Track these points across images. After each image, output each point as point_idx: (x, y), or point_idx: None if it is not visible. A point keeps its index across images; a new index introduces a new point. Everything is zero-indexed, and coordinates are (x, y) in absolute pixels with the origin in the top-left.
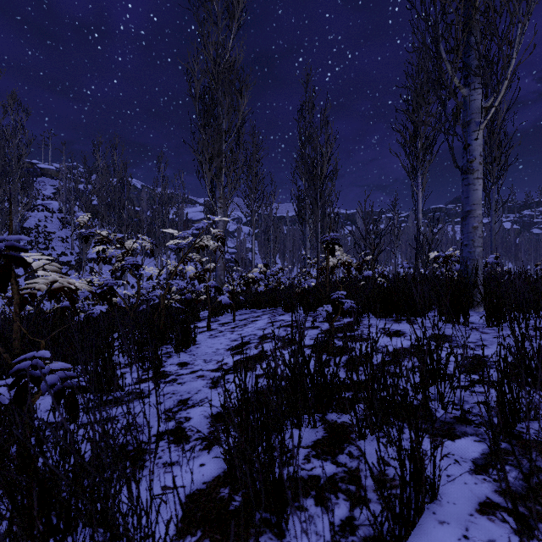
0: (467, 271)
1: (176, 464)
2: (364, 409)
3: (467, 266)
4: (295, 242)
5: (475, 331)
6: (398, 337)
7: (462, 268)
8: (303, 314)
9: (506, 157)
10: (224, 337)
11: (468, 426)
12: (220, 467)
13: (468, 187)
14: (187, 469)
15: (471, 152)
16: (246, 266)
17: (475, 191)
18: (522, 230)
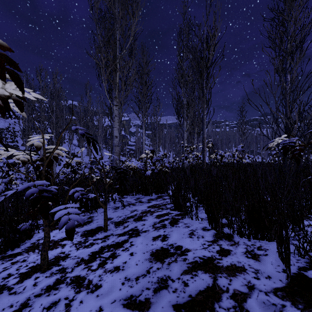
0: None
1: None
2: None
3: None
4: (171, 138)
5: None
6: None
7: None
8: (210, 228)
9: None
10: None
11: None
12: None
13: None
14: None
15: None
16: (141, 153)
17: None
18: None
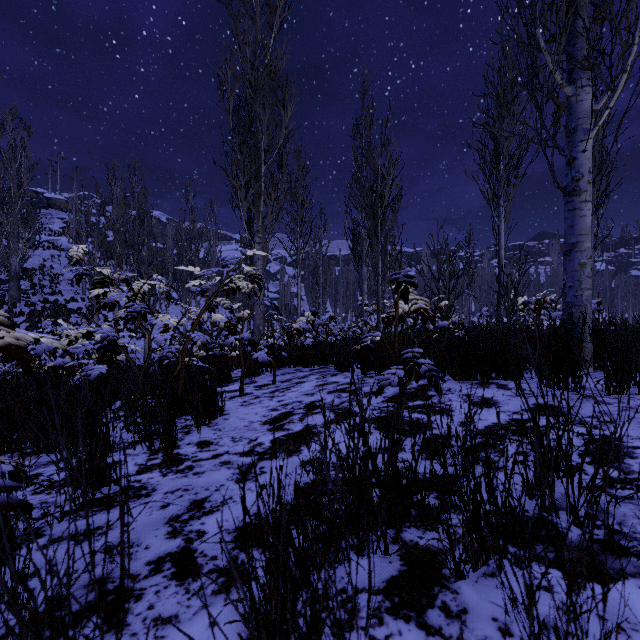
0: (572, 320)
1: (174, 621)
2: (463, 532)
3: (571, 314)
4: (348, 286)
5: (592, 400)
6: (489, 408)
7: (565, 317)
8: (361, 375)
9: (607, 181)
10: (261, 405)
11: (623, 558)
12: (241, 628)
13: (573, 213)
14: (189, 632)
15: (577, 168)
16: (291, 314)
17: (582, 218)
18: (619, 272)
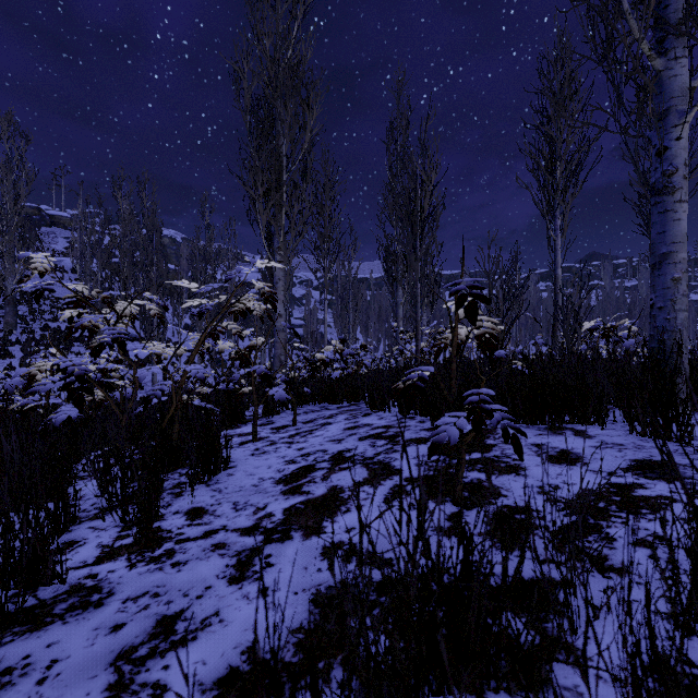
0: (663, 349)
1: None
2: None
3: (663, 341)
4: (381, 312)
5: None
6: (572, 465)
7: (654, 345)
8: (399, 415)
9: None
10: (276, 454)
11: None
12: None
13: (665, 216)
14: None
15: (669, 160)
16: (318, 342)
17: (676, 222)
18: None
